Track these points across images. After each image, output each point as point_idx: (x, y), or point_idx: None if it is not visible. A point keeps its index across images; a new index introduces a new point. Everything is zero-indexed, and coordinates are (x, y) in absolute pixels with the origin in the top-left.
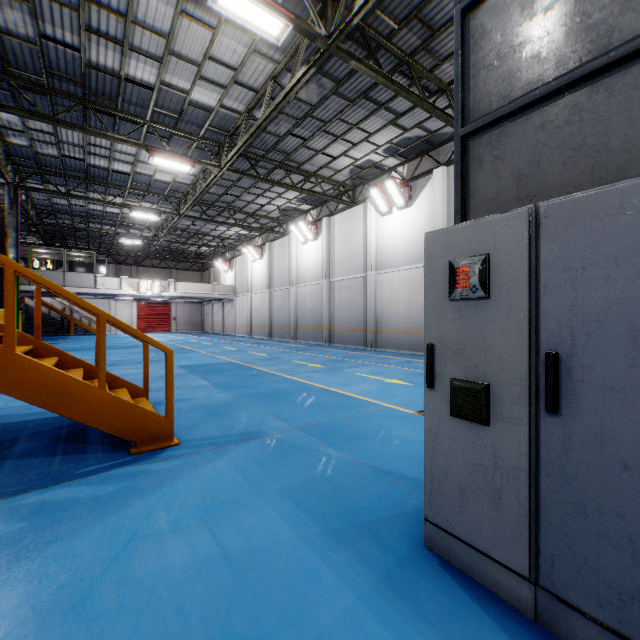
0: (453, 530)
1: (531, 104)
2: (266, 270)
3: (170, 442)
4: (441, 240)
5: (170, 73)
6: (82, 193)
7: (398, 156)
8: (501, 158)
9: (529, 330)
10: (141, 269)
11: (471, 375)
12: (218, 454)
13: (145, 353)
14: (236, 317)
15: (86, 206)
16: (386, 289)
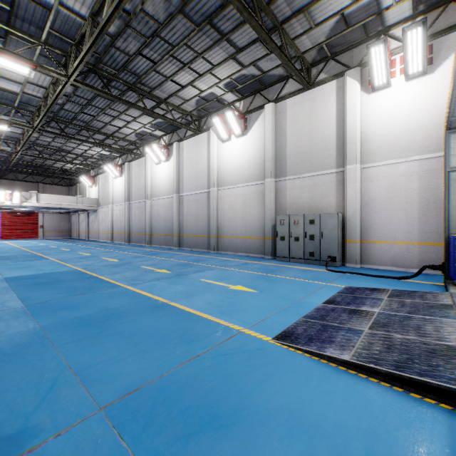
0: None
1: None
2: (125, 186)
3: None
4: None
5: None
6: None
7: (236, 92)
8: None
9: None
10: (6, 181)
11: None
12: None
13: None
14: (99, 225)
15: None
16: (226, 202)
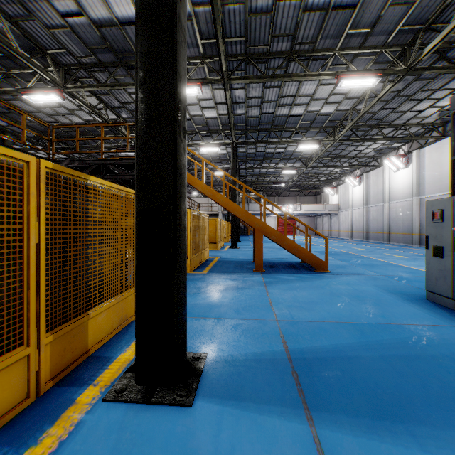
0: (433, 291)
1: None
2: (363, 192)
3: (327, 271)
4: (429, 203)
5: (311, 107)
6: (259, 165)
7: None
8: None
9: (451, 231)
10: (280, 198)
11: (437, 244)
12: (347, 276)
13: (310, 241)
14: (340, 225)
15: (260, 170)
16: None
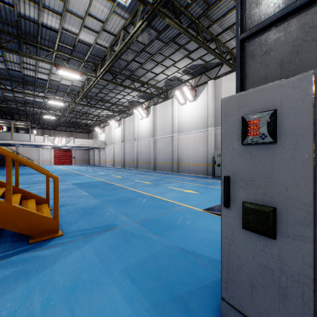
0: (245, 311)
1: (292, 13)
2: (121, 133)
3: (56, 234)
4: (235, 102)
5: (67, 23)
6: (21, 90)
7: (189, 74)
8: (268, 52)
9: (313, 167)
10: (56, 132)
11: (260, 200)
12: (86, 242)
13: (47, 178)
14: (106, 157)
15: (24, 97)
16: (183, 142)
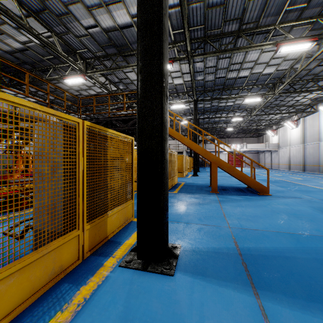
0: None
1: None
2: (300, 133)
3: (268, 194)
4: None
5: (254, 70)
6: (214, 115)
7: None
8: None
9: None
10: (229, 139)
11: None
12: (285, 198)
13: (254, 171)
14: (279, 160)
15: (214, 119)
16: None
